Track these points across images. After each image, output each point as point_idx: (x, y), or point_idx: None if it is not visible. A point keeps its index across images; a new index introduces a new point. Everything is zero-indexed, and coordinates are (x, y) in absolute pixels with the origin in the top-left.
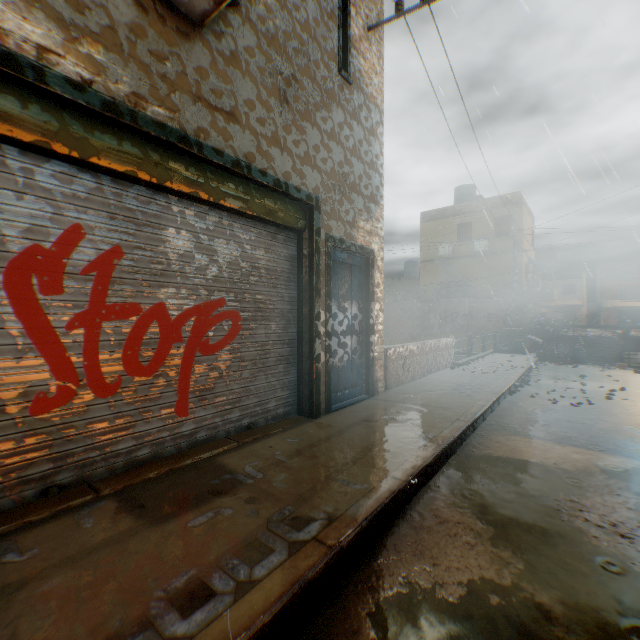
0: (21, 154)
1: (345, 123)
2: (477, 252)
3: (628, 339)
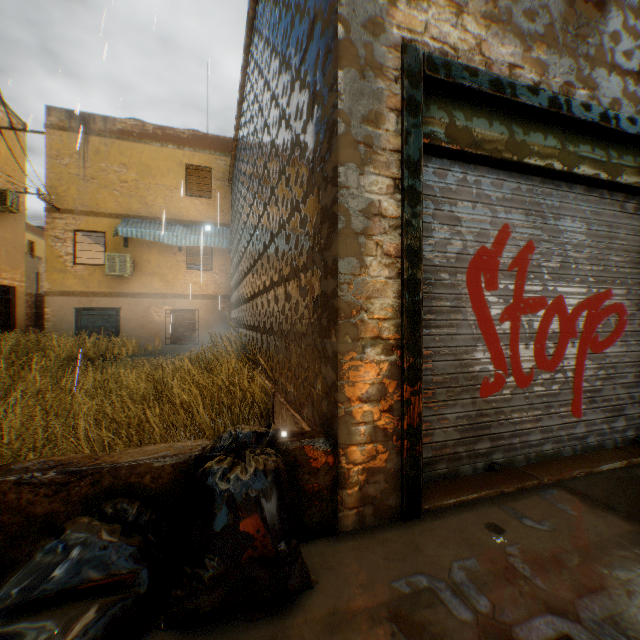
0: (473, 169)
1: None
2: None
3: None
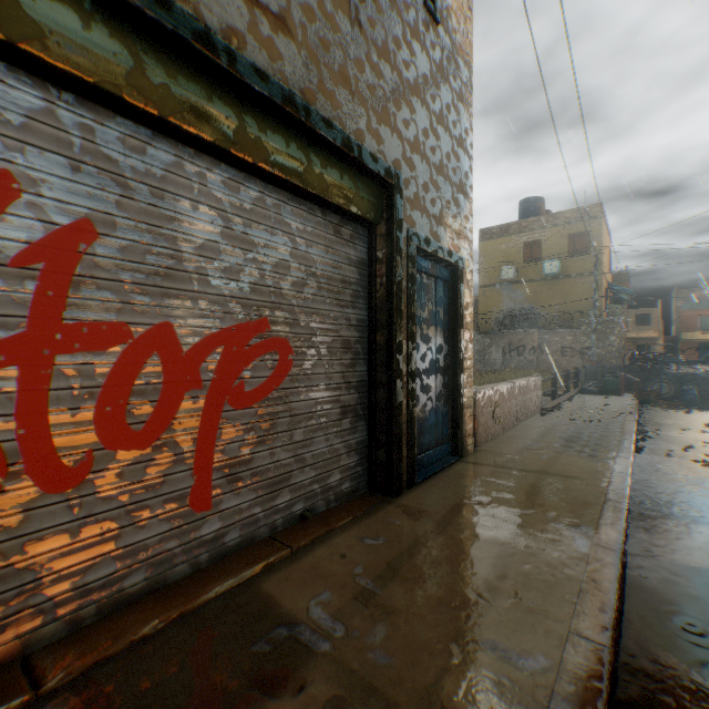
0: None
1: (431, 77)
2: (547, 275)
3: None
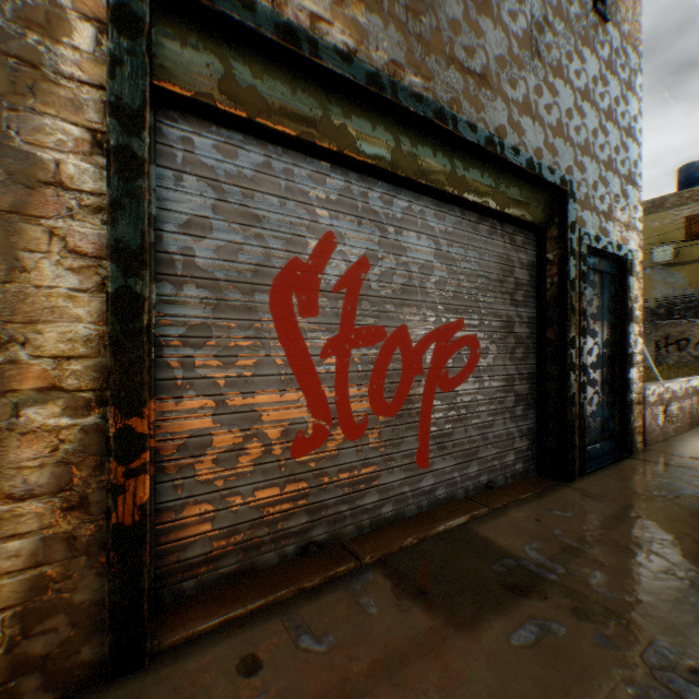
0: (282, 153)
1: (599, 76)
2: None
3: None
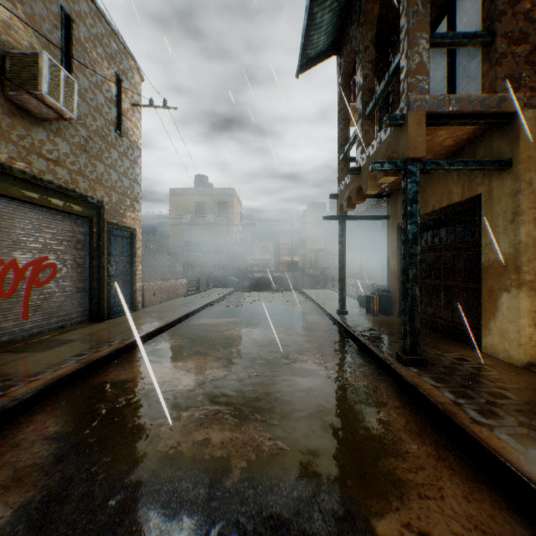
0: None
1: (119, 158)
2: (208, 223)
3: (274, 278)
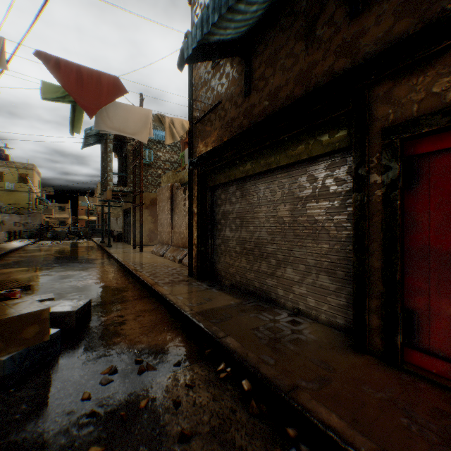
0: None
1: None
2: (9, 189)
3: (72, 231)
